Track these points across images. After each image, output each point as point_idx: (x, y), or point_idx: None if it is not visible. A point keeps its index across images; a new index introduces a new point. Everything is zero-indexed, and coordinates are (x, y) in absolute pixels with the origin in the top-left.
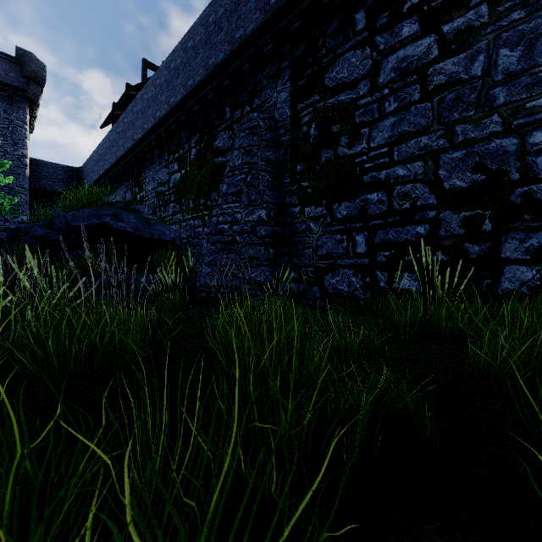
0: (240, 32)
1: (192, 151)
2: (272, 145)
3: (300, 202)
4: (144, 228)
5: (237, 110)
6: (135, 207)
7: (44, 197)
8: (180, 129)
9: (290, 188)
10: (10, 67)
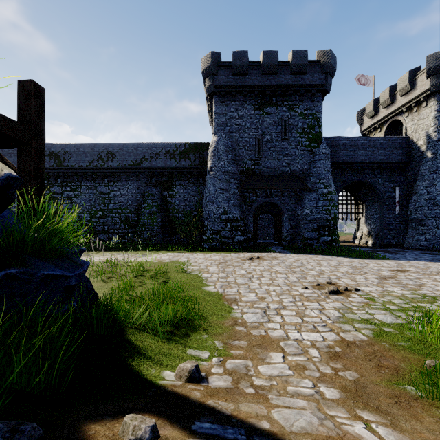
0: None
1: None
2: None
3: None
4: None
5: None
6: None
7: None
8: None
9: None
10: None
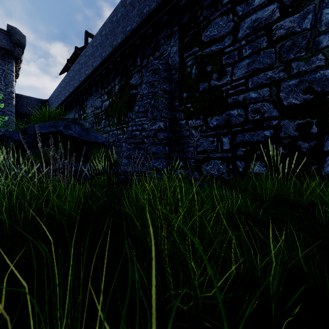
0: (146, 9)
1: (116, 87)
2: (167, 80)
3: (185, 117)
4: (85, 134)
5: (144, 59)
6: (80, 122)
7: (25, 118)
8: (108, 73)
9: (179, 108)
10: (3, 37)
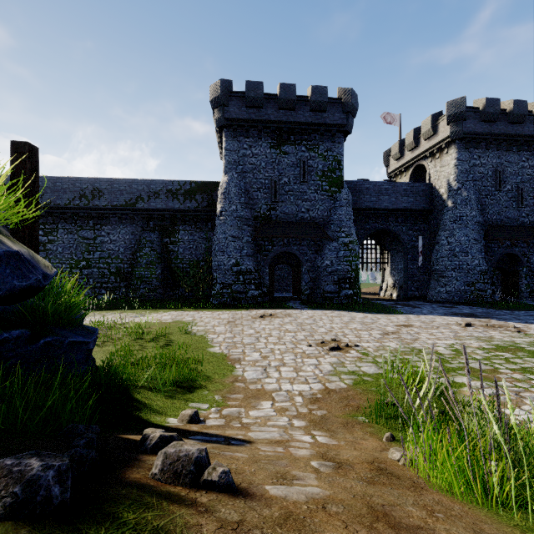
0: None
1: None
2: None
3: None
4: None
5: None
6: None
7: None
8: None
9: None
10: None
